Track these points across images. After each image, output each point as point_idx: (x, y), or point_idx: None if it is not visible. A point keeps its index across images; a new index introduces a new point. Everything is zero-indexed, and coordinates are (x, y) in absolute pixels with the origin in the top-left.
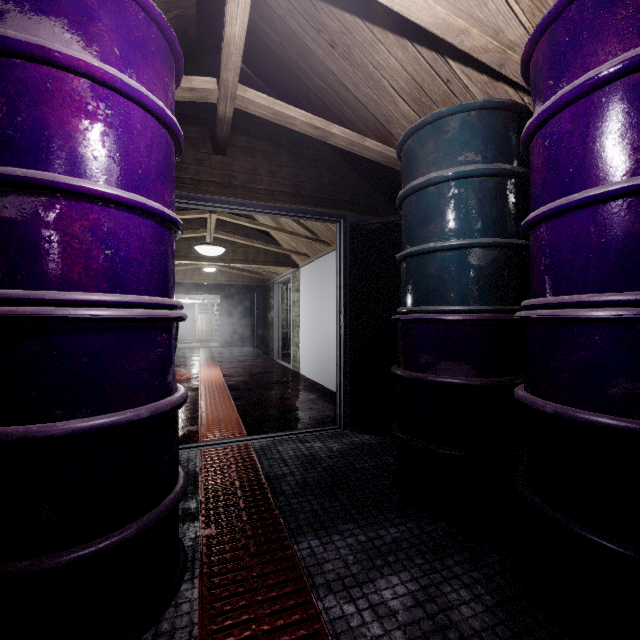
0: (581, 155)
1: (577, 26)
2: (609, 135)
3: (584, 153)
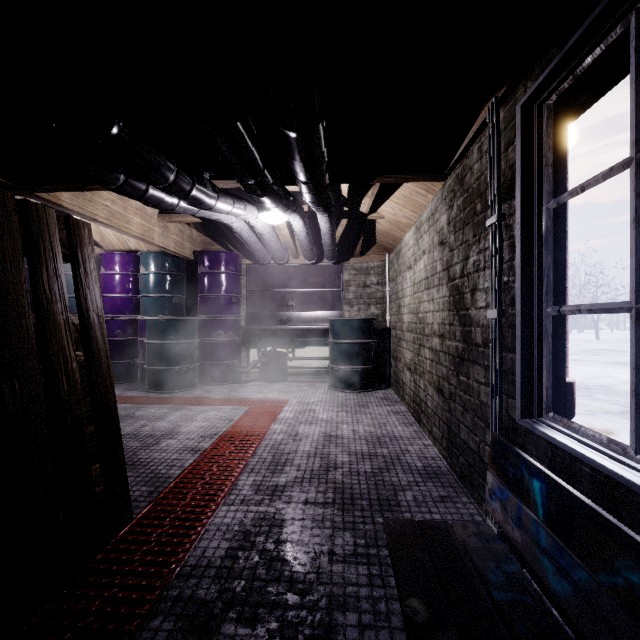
0: (111, 286)
1: (110, 260)
2: (115, 285)
3: (111, 286)
